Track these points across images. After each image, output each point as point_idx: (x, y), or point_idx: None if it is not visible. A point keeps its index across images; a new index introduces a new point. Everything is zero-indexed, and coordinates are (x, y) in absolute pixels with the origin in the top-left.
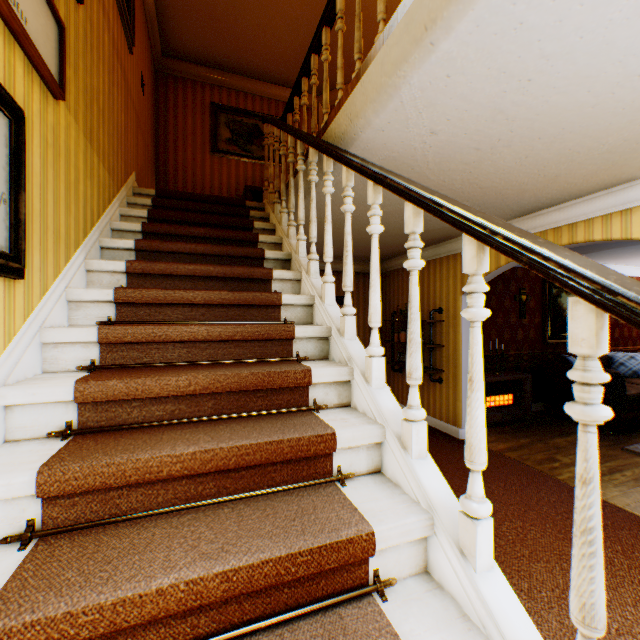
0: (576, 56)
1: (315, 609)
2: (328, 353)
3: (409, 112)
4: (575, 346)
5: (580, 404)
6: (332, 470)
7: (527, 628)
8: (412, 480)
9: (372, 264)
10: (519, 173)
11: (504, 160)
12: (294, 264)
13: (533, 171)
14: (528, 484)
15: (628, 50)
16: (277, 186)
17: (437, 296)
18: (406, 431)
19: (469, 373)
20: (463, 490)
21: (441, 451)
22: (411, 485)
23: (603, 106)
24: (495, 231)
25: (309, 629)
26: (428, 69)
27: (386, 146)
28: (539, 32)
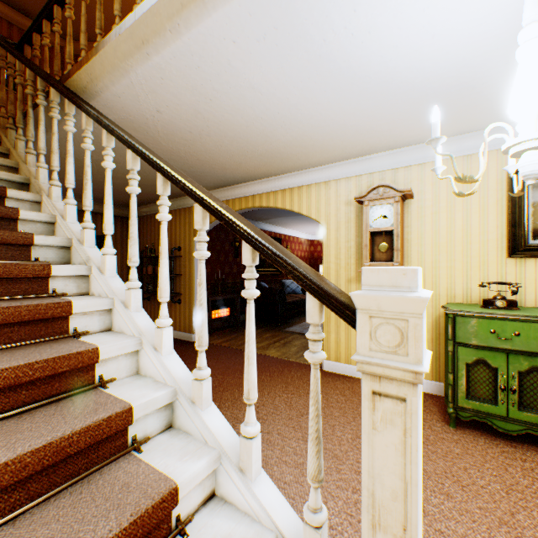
0: (231, 97)
1: (51, 401)
2: (70, 260)
3: (139, 91)
4: (197, 225)
5: (198, 251)
6: (70, 330)
7: (185, 371)
8: (131, 324)
9: (107, 189)
10: (220, 156)
11: (209, 145)
12: (34, 188)
13: (228, 157)
14: (231, 357)
15: (253, 103)
16: (12, 112)
17: (178, 238)
18: (128, 296)
19: (161, 249)
20: (190, 369)
21: (179, 351)
22: (131, 327)
23: (251, 128)
24: (169, 171)
25: (45, 409)
26: (148, 69)
27: (124, 109)
28: (209, 76)
